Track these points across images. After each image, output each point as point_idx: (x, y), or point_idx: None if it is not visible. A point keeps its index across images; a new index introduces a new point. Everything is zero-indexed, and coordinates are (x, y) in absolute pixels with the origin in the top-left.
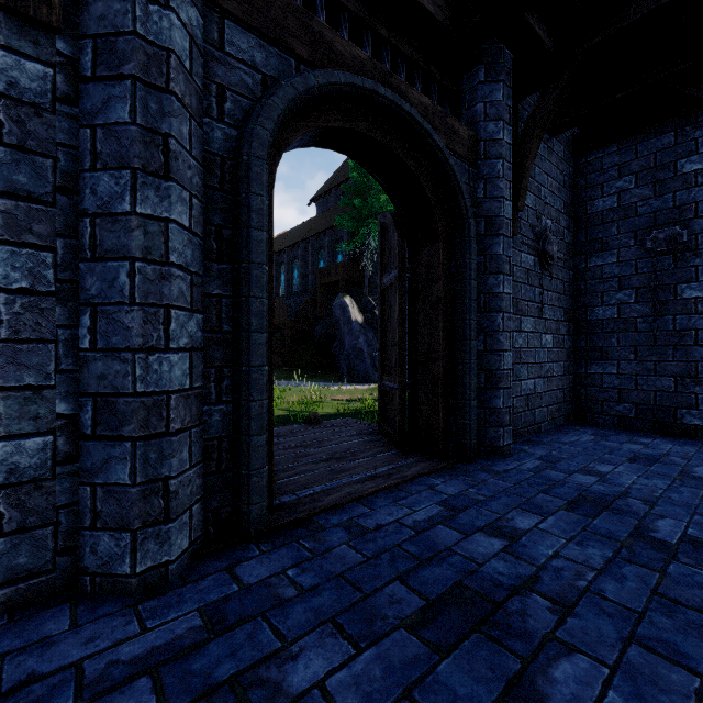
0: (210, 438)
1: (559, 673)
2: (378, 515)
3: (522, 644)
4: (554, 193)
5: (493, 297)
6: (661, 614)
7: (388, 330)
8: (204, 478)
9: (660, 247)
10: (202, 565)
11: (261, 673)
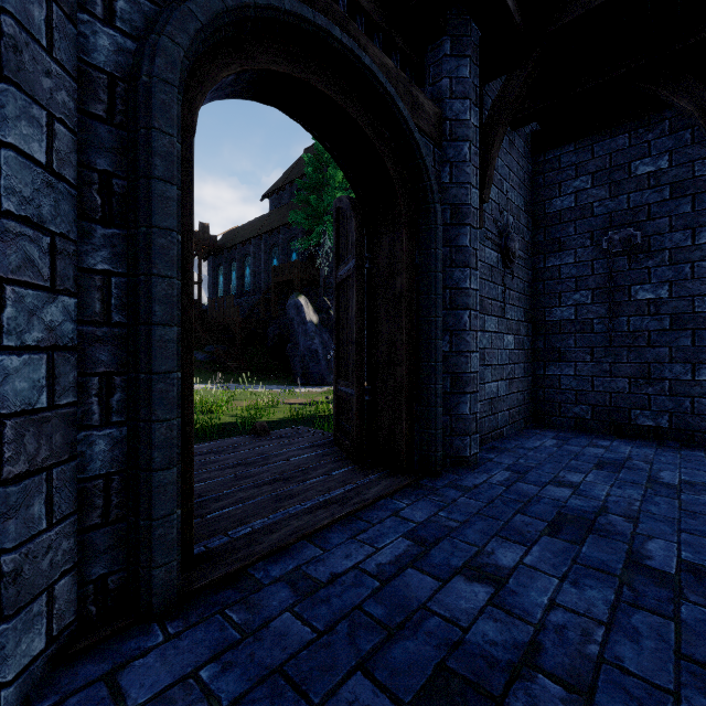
0: (90, 477)
1: None
2: (333, 559)
3: None
4: (515, 189)
5: (460, 292)
6: (699, 692)
7: (344, 328)
8: (81, 535)
9: (616, 248)
10: (68, 672)
11: None
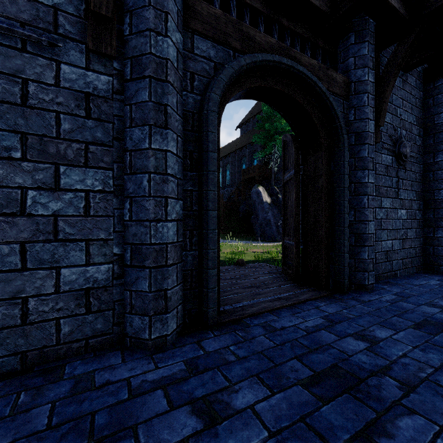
0: (186, 270)
1: (402, 424)
2: (282, 321)
3: (377, 404)
4: (407, 112)
5: (361, 185)
6: None
7: (288, 208)
8: (183, 291)
9: None
10: (183, 339)
11: (219, 397)
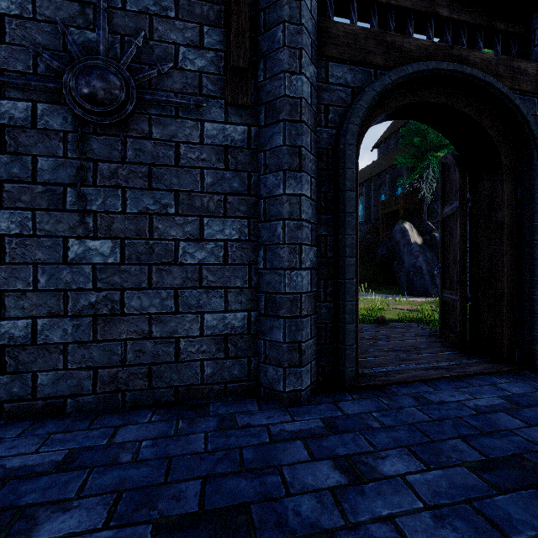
0: (320, 323)
1: None
2: (441, 394)
3: None
4: None
5: None
6: None
7: (449, 251)
8: (317, 346)
9: None
10: (318, 397)
11: (363, 459)
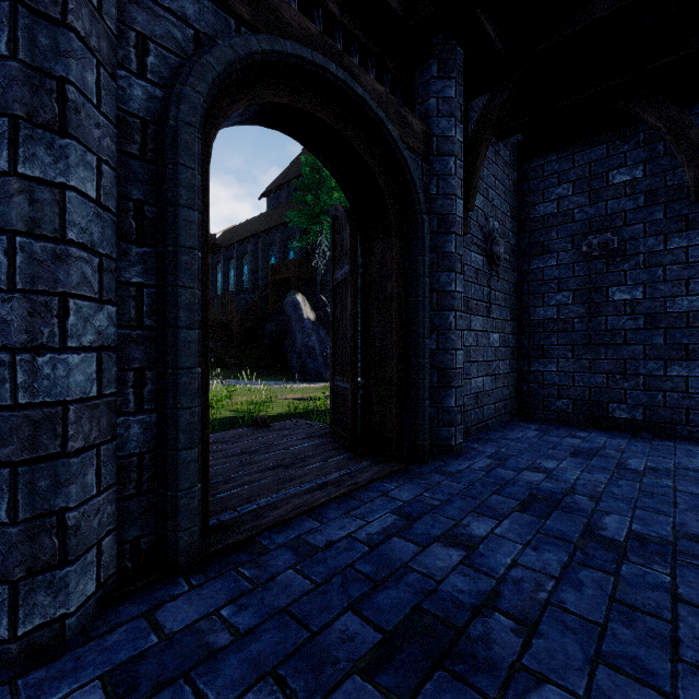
0: (127, 455)
1: None
2: (329, 530)
3: (488, 679)
4: (500, 196)
5: (446, 295)
6: (622, 624)
7: (340, 327)
8: (120, 503)
9: (594, 252)
10: (114, 611)
11: None
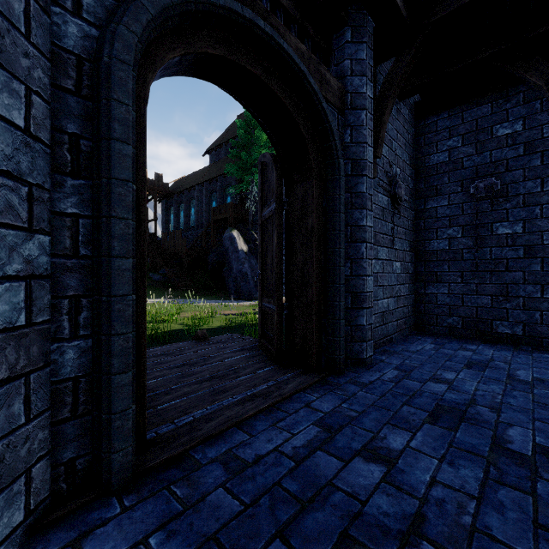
0: (62, 380)
1: None
2: (257, 443)
3: None
4: (401, 147)
5: (358, 229)
6: None
7: (267, 257)
8: (54, 427)
9: (481, 194)
10: (43, 539)
11: None
